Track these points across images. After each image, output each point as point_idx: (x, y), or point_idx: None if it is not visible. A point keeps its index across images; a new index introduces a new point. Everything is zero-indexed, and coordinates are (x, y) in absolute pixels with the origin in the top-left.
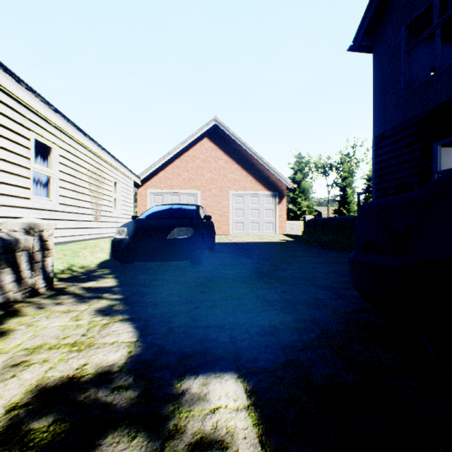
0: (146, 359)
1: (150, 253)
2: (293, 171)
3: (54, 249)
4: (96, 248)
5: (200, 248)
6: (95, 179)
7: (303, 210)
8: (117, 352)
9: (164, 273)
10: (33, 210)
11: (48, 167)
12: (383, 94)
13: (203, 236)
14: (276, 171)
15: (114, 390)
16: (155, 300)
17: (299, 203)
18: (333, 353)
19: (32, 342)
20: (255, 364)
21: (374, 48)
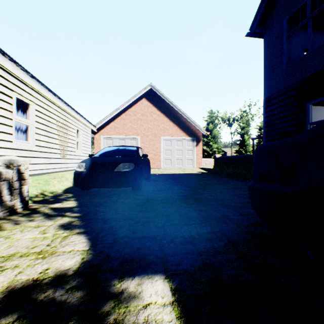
0: (95, 264)
1: (102, 182)
2: (207, 123)
3: (31, 179)
4: (63, 178)
5: (139, 178)
6: (62, 127)
7: (214, 151)
8: (73, 258)
9: (113, 197)
10: (15, 150)
11: (26, 118)
12: (271, 68)
13: (141, 169)
14: (194, 123)
15: (68, 290)
16: (105, 217)
17: (211, 145)
18: (237, 257)
19: (7, 251)
20: (178, 267)
21: (264, 34)
